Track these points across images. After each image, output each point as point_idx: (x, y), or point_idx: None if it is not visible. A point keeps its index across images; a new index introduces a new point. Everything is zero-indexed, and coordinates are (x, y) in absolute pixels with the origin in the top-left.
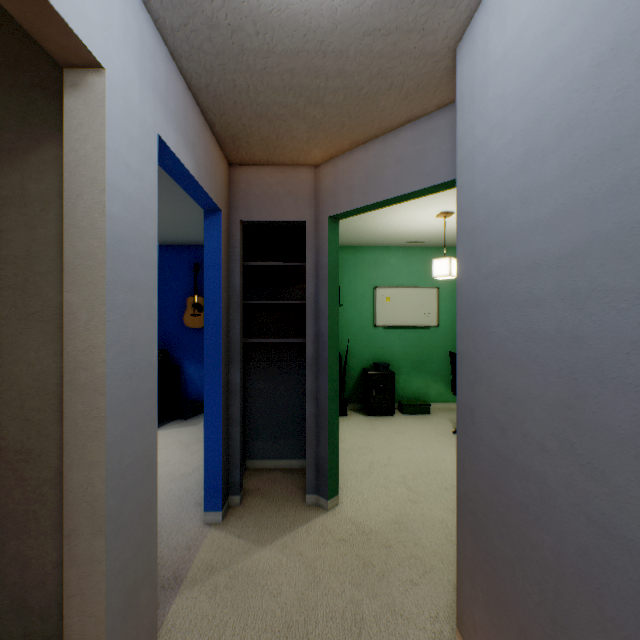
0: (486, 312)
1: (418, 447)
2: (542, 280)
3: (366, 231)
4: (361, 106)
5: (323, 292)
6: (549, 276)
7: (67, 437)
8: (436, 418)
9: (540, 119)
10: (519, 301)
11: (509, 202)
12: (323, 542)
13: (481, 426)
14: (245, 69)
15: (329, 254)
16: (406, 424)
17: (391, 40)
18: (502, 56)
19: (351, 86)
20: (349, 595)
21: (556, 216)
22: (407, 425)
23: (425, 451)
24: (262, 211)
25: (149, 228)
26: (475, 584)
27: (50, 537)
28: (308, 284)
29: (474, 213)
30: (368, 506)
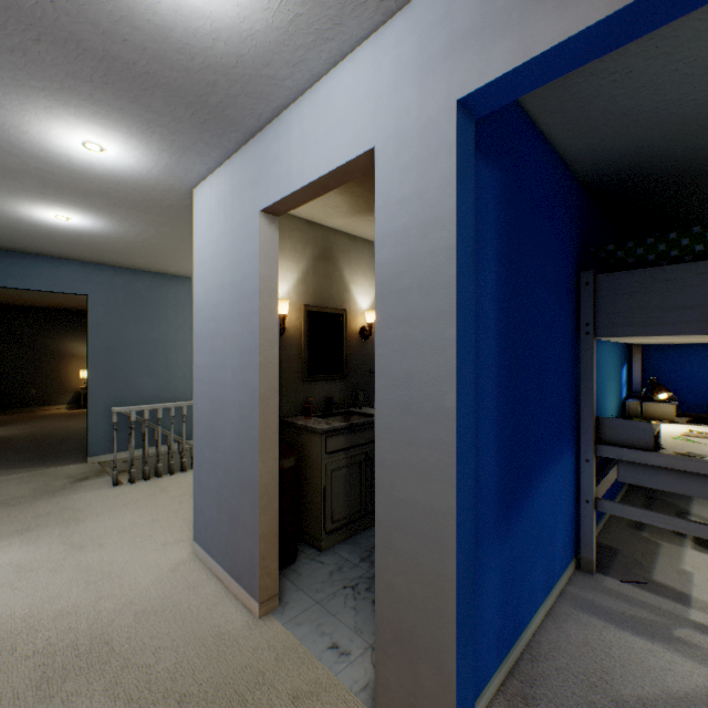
0: None
1: None
2: None
3: None
4: None
5: None
6: None
7: None
8: None
9: None
10: None
11: None
12: None
13: None
14: None
15: None
16: None
17: None
18: None
19: None
20: None
21: None
22: None
23: None
24: None
25: (437, 241)
26: None
27: None
28: None
29: None
30: None
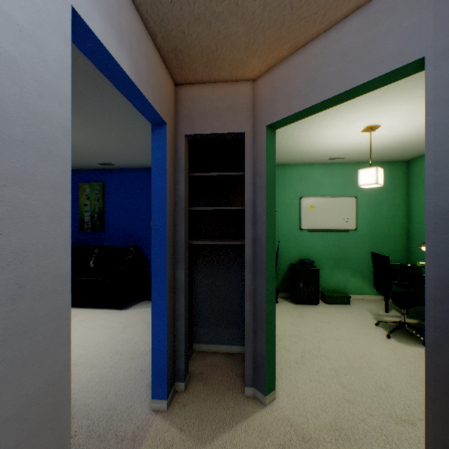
0: None
1: (344, 338)
2: None
3: (294, 149)
4: None
5: (260, 198)
6: None
7: None
8: (356, 309)
9: None
10: None
11: None
12: (262, 448)
13: None
14: None
15: (266, 161)
16: (330, 313)
17: None
18: None
19: None
20: None
21: None
22: (331, 314)
23: (352, 343)
24: (204, 125)
25: (55, 112)
26: None
27: None
28: (246, 191)
29: None
30: (304, 404)
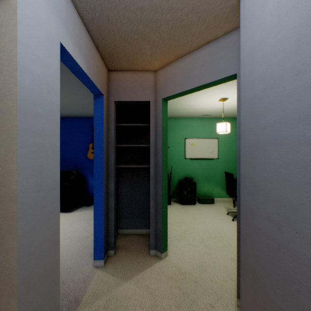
0: (263, 149)
1: (209, 222)
2: None
3: (181, 109)
4: (181, 32)
5: (159, 140)
6: None
7: None
8: (217, 206)
9: None
10: (292, 141)
11: (283, 76)
12: (159, 279)
13: (259, 221)
14: (114, 7)
15: (162, 119)
16: (202, 209)
17: None
18: None
19: (176, 19)
20: None
21: None
22: (202, 210)
23: (213, 224)
24: (126, 96)
25: (53, 98)
26: None
27: None
28: (151, 135)
29: (254, 88)
30: (184, 256)
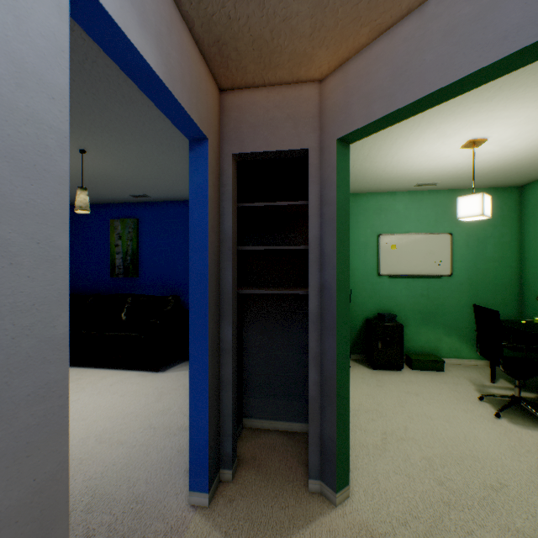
0: None
1: (438, 416)
2: None
3: (372, 174)
4: None
5: (330, 234)
6: None
7: None
8: (452, 377)
9: None
10: None
11: None
12: None
13: None
14: None
15: (337, 186)
16: (417, 382)
17: None
18: None
19: None
20: None
21: None
22: (419, 384)
23: (449, 423)
24: (256, 141)
25: (43, 110)
26: None
27: None
28: (311, 225)
29: None
30: (388, 506)
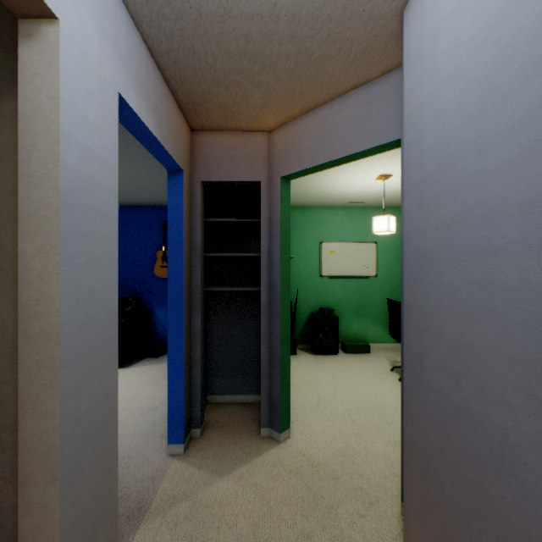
0: (436, 262)
1: (360, 383)
2: (502, 228)
3: (313, 192)
4: (311, 72)
5: (276, 245)
6: (511, 224)
7: (21, 386)
8: (375, 357)
9: (500, 63)
10: (474, 250)
11: (462, 152)
12: (276, 473)
13: (430, 373)
14: (203, 34)
15: (281, 211)
16: (349, 362)
17: (341, 2)
18: (454, 7)
19: (302, 51)
20: (300, 527)
21: (520, 161)
22: (349, 363)
23: (366, 387)
24: (221, 172)
25: (109, 182)
26: (424, 526)
27: (9, 482)
28: (262, 238)
29: (422, 166)
30: (316, 439)
